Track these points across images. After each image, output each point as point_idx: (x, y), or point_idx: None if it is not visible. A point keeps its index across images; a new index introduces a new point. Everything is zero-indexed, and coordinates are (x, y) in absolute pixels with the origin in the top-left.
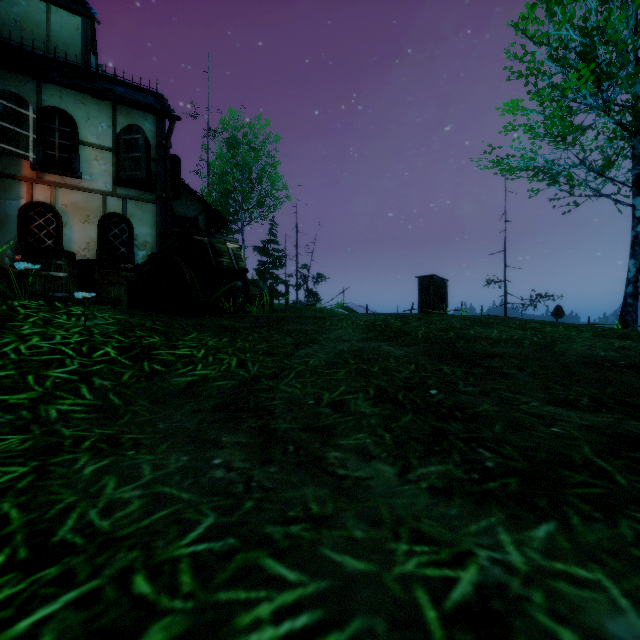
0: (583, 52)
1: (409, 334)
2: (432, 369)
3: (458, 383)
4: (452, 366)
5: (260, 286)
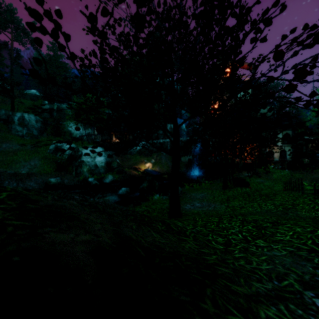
0: None
1: None
2: None
3: None
4: None
5: None
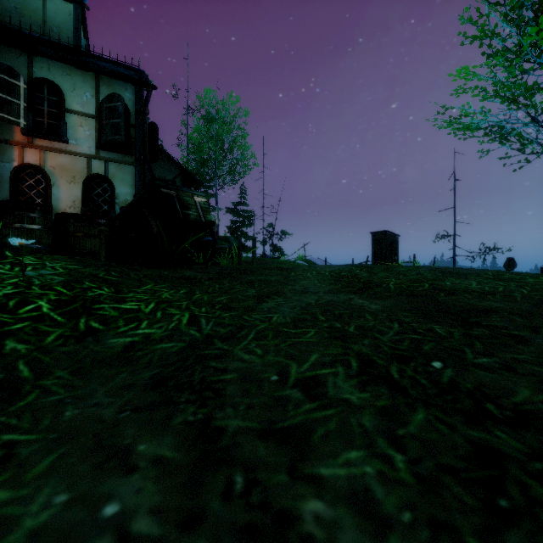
0: (540, 10)
1: (380, 285)
2: (421, 329)
3: (464, 351)
4: (444, 325)
5: (231, 242)
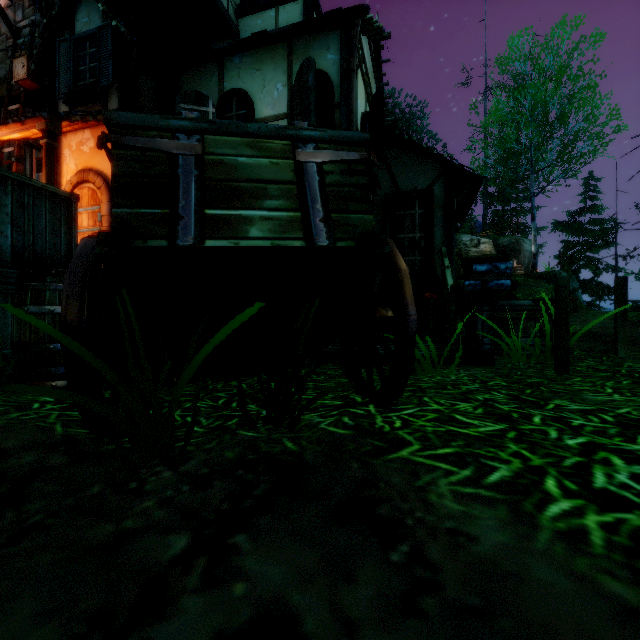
0: None
1: None
2: None
3: None
4: None
5: None
